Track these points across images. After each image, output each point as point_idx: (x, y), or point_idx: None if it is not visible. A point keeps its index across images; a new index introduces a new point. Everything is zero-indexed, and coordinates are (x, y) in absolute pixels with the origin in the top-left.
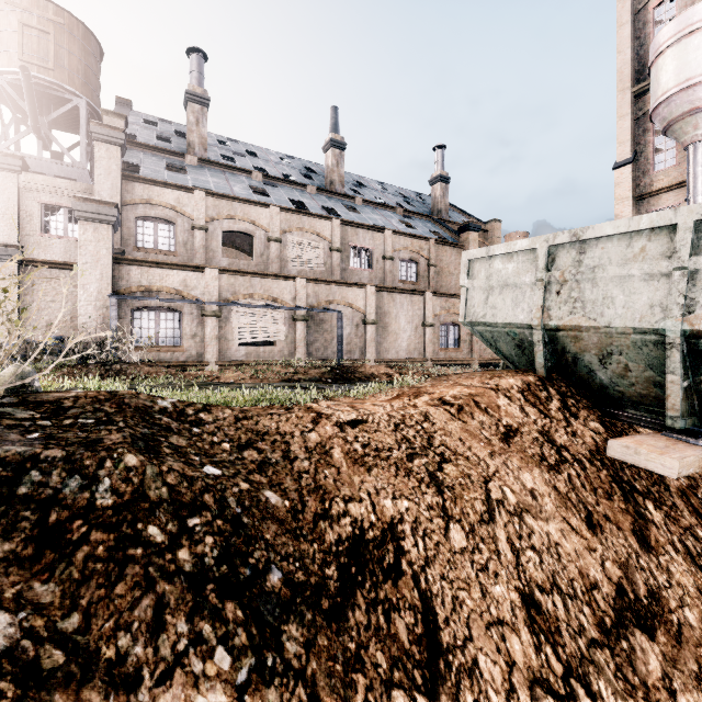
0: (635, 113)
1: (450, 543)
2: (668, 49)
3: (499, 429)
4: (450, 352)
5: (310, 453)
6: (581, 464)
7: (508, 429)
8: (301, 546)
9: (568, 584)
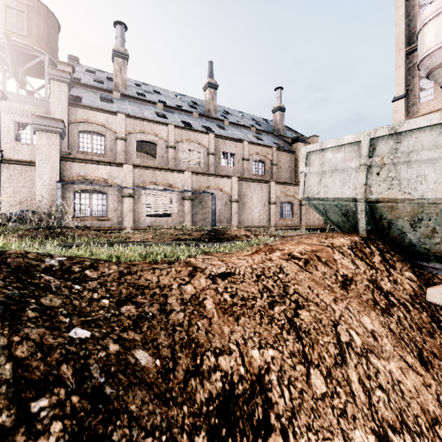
0: (407, 65)
1: (312, 389)
2: (430, 21)
3: (338, 278)
4: (286, 221)
5: (185, 305)
6: (406, 307)
7: (345, 278)
8: (169, 413)
9: (414, 421)
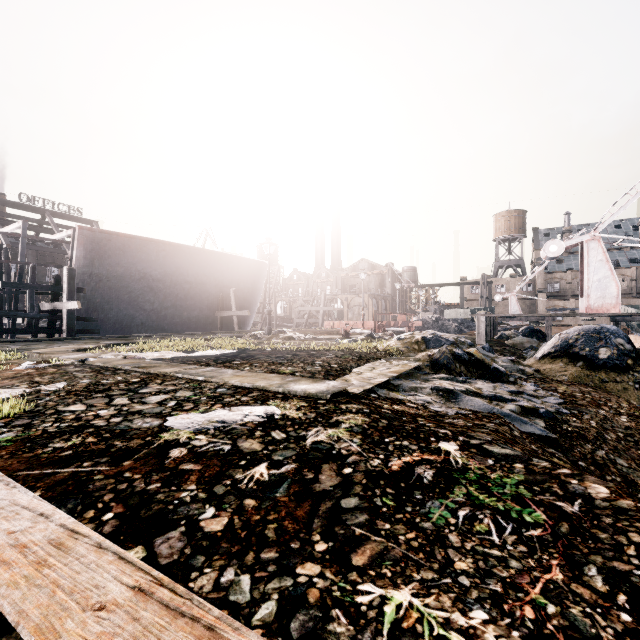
0: None
1: None
2: None
3: None
4: None
5: None
6: None
7: None
8: None
9: None
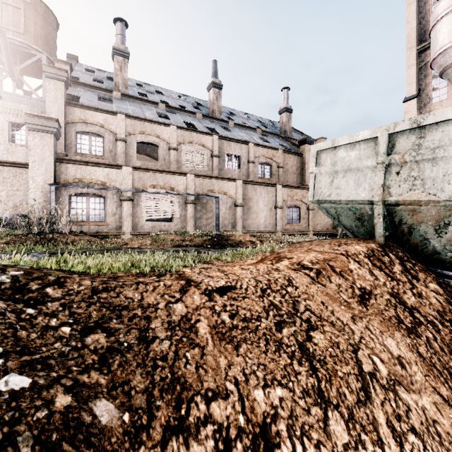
0: (419, 64)
1: (331, 440)
2: (444, 18)
3: (355, 292)
4: (293, 226)
5: (173, 330)
6: (435, 326)
7: (363, 291)
8: None
9: None
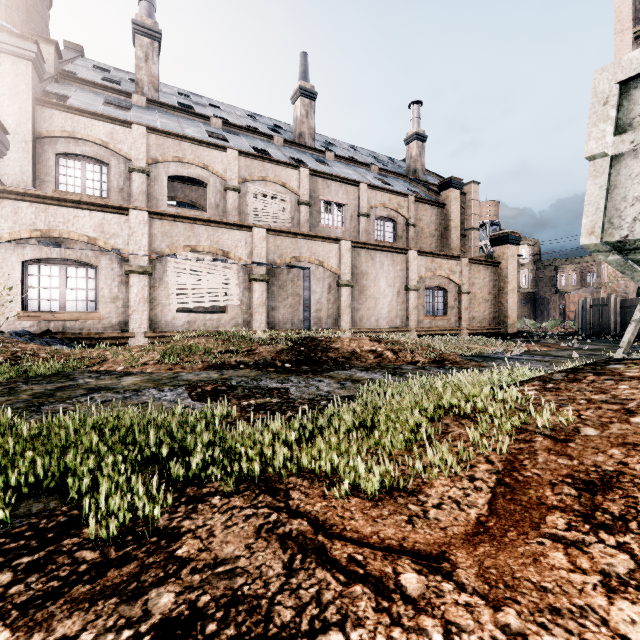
0: None
1: None
2: None
3: None
4: (436, 321)
5: None
6: None
7: None
8: None
9: None
